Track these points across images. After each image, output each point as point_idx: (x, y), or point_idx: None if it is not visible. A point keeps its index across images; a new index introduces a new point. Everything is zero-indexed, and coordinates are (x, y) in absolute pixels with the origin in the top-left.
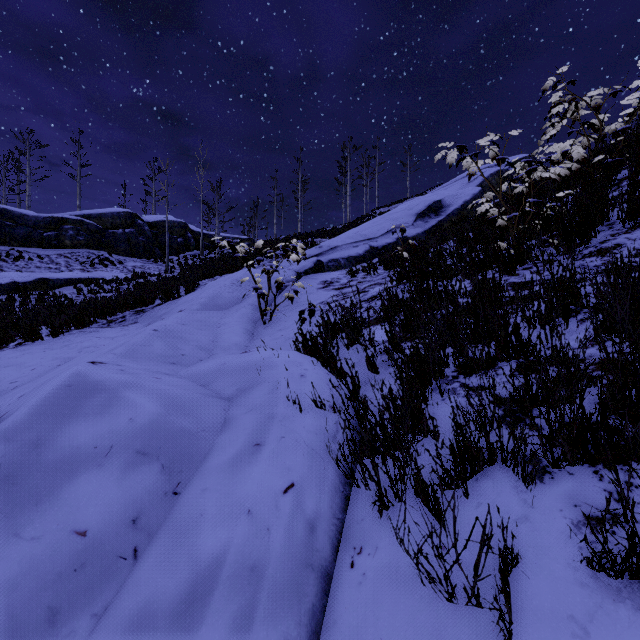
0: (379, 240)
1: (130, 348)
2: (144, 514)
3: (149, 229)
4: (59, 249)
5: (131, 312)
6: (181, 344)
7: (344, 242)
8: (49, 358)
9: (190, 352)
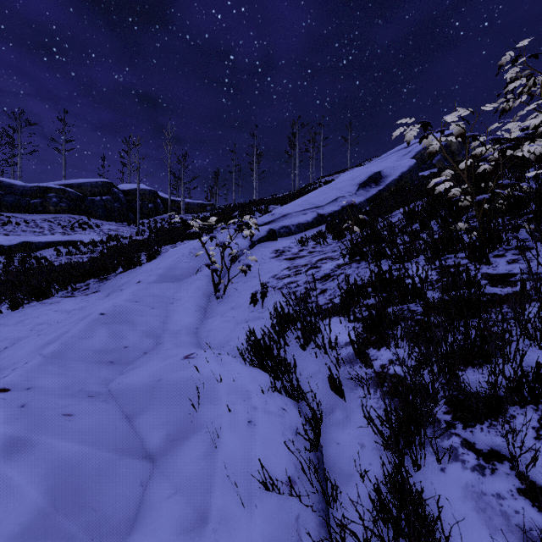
0: (326, 208)
1: (65, 344)
2: None
3: (123, 196)
4: (44, 214)
5: (95, 280)
6: (127, 331)
7: (294, 210)
8: None
9: (135, 342)
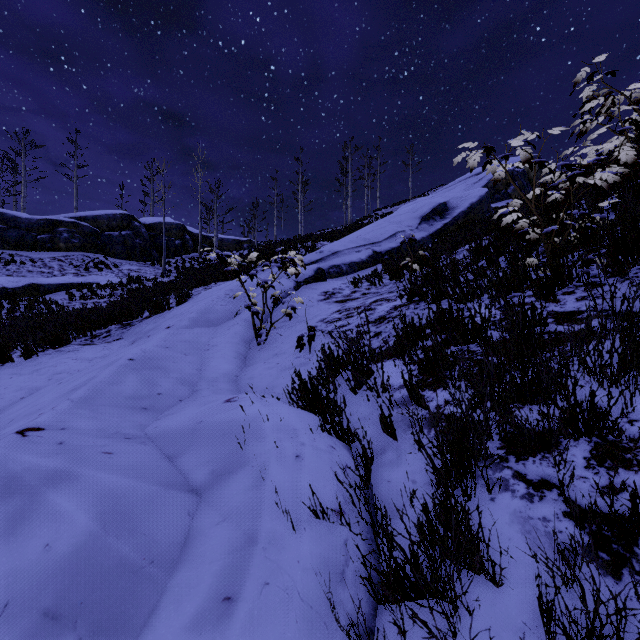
0: (382, 244)
1: (94, 389)
2: None
3: (146, 231)
4: (53, 252)
5: (117, 326)
6: (159, 378)
7: (346, 247)
8: (13, 388)
9: (169, 389)
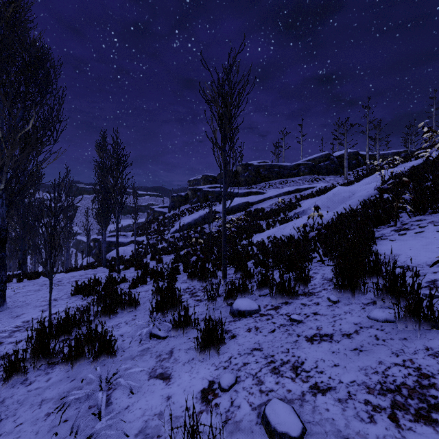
0: None
1: None
2: (350, 196)
3: (336, 160)
4: (298, 177)
5: None
6: None
7: None
8: None
9: None
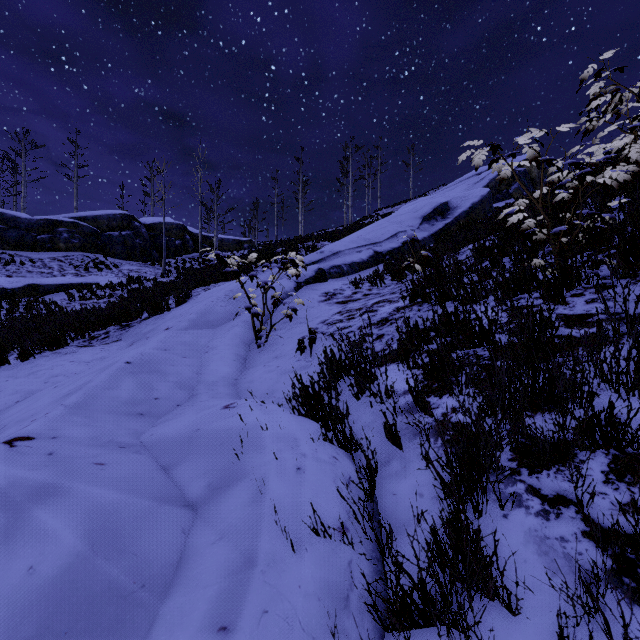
0: (384, 245)
1: (89, 394)
2: None
3: (146, 231)
4: (53, 252)
5: (116, 327)
6: (157, 381)
7: (347, 247)
8: (9, 391)
9: (166, 393)
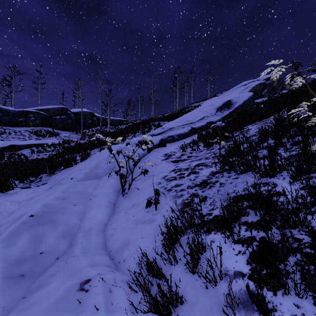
0: (196, 123)
1: None
2: None
3: (74, 116)
4: (26, 127)
5: (46, 174)
6: (47, 233)
7: (176, 125)
8: None
9: (51, 245)
